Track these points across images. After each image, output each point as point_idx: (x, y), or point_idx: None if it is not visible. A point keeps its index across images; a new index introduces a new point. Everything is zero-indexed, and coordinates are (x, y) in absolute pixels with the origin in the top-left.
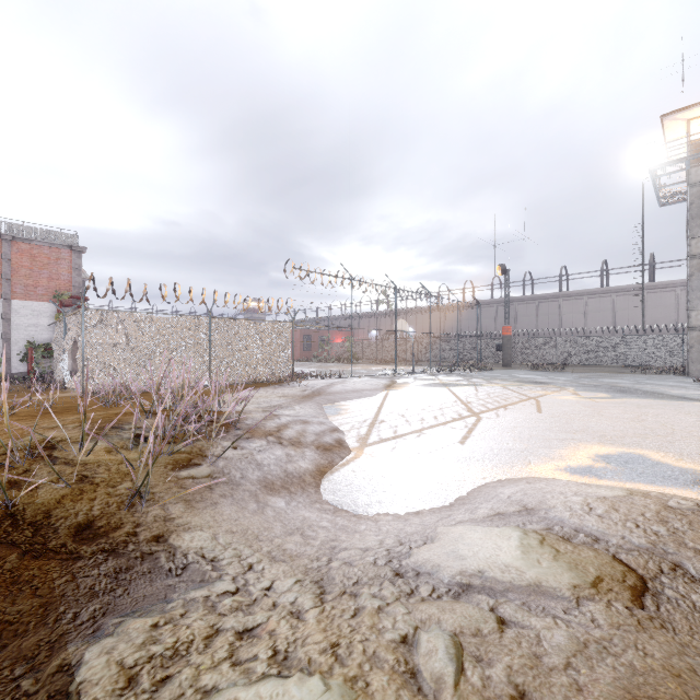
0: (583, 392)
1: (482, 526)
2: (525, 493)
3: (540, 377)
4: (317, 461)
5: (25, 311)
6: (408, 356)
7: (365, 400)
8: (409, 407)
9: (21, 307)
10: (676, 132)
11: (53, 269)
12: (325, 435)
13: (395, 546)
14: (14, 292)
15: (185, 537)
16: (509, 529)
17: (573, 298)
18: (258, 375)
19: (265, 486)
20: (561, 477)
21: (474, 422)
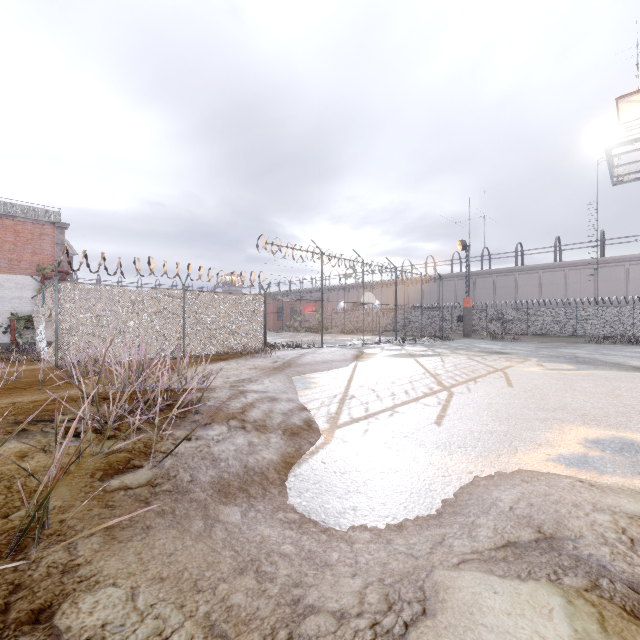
0: (547, 363)
1: (497, 574)
2: (530, 503)
3: (501, 348)
4: (283, 449)
5: (9, 284)
6: (374, 326)
7: (335, 372)
8: (379, 380)
9: (5, 281)
10: (630, 114)
11: (36, 244)
12: (293, 415)
13: (381, 611)
14: None
15: (82, 606)
16: (542, 591)
17: (528, 272)
18: (231, 346)
19: (218, 490)
20: (557, 471)
21: (446, 398)
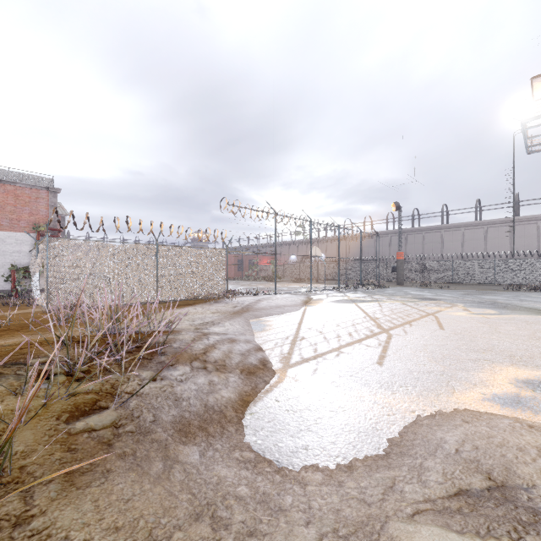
0: (472, 308)
1: (455, 530)
2: (475, 446)
3: (431, 294)
4: (240, 388)
5: (10, 240)
6: (320, 275)
7: (287, 316)
8: (325, 323)
9: (7, 237)
10: None
11: (33, 206)
12: (250, 355)
13: None
14: (1, 225)
15: None
16: None
17: (453, 229)
18: (198, 293)
19: (179, 429)
20: (494, 410)
21: (386, 340)
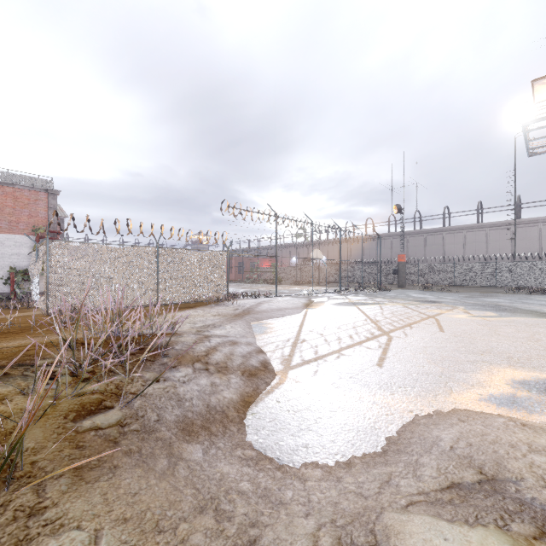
0: (473, 310)
1: (445, 518)
2: (469, 443)
3: (432, 297)
4: (242, 389)
5: (9, 242)
6: (321, 278)
7: (288, 319)
8: (326, 325)
9: (5, 239)
10: (544, 95)
11: (32, 208)
12: (251, 357)
13: None
14: None
15: None
16: (492, 539)
17: (454, 231)
18: (198, 296)
19: (183, 428)
20: (489, 410)
21: (386, 342)
